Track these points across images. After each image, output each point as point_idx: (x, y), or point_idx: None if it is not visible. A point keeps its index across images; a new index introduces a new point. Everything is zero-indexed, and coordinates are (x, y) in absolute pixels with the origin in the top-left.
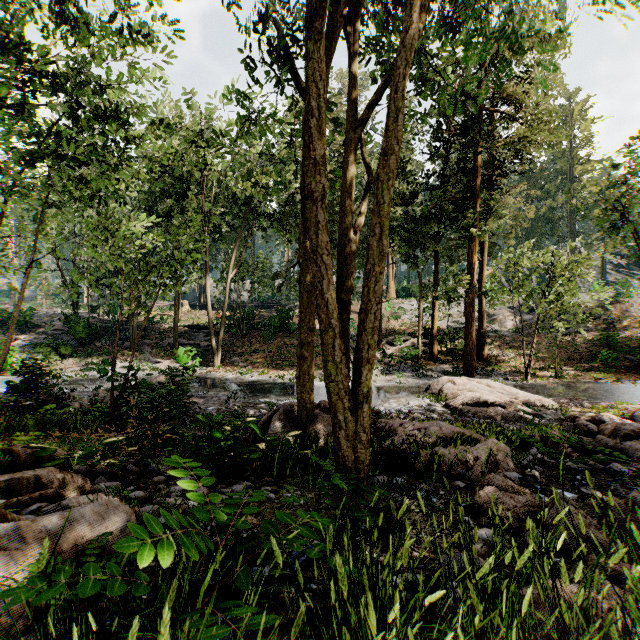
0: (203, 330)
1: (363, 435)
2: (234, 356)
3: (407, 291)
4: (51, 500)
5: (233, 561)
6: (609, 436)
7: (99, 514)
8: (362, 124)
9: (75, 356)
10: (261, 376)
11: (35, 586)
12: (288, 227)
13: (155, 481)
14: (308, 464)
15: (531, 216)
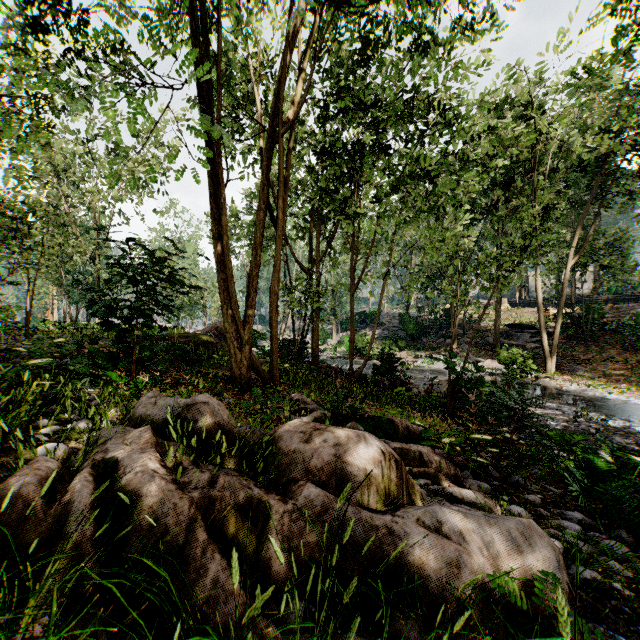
0: (527, 330)
1: None
2: (574, 363)
3: None
4: (432, 480)
5: None
6: None
7: (524, 536)
8: None
9: (408, 349)
10: (624, 394)
11: None
12: None
13: (530, 500)
14: None
15: None
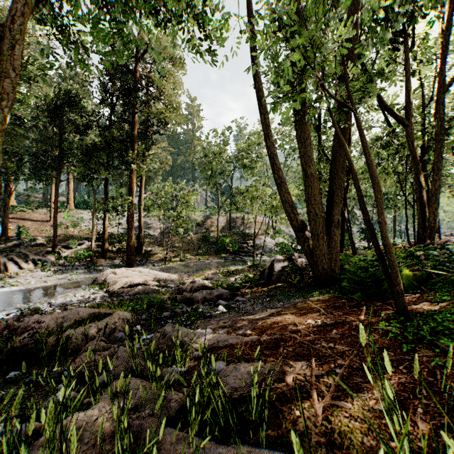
0: None
1: None
2: None
3: (87, 204)
4: None
5: None
6: (189, 292)
7: None
8: (0, 40)
9: None
10: None
11: None
12: None
13: None
14: None
15: (170, 163)
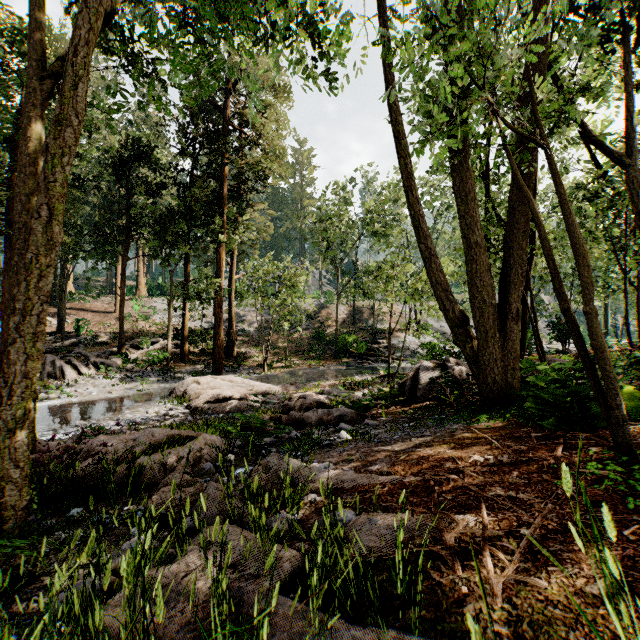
0: None
1: (16, 472)
2: None
3: (162, 289)
4: None
5: None
6: (298, 410)
7: None
8: (57, 78)
9: None
10: None
11: None
12: None
13: None
14: None
15: (271, 232)
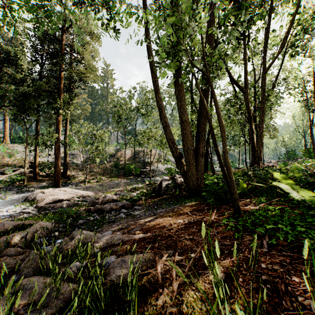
0: None
1: None
2: None
3: (22, 139)
4: None
5: None
6: (100, 204)
7: None
8: None
9: None
10: None
11: None
12: None
13: None
14: None
15: (90, 110)
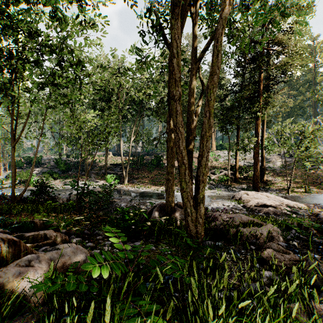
0: (119, 166)
1: (200, 219)
2: (134, 179)
3: (222, 146)
4: (51, 245)
5: (137, 279)
6: None
7: (73, 252)
8: (199, 60)
9: (60, 178)
10: (147, 189)
11: (47, 283)
12: (160, 114)
13: (97, 238)
14: (171, 233)
15: (291, 105)
